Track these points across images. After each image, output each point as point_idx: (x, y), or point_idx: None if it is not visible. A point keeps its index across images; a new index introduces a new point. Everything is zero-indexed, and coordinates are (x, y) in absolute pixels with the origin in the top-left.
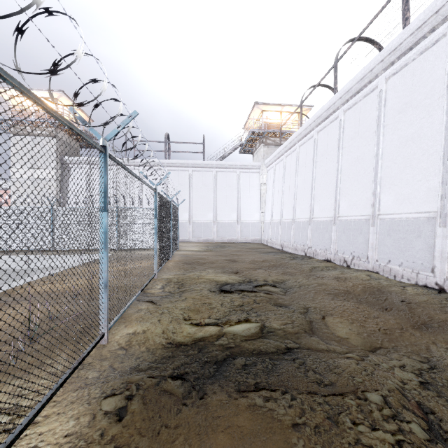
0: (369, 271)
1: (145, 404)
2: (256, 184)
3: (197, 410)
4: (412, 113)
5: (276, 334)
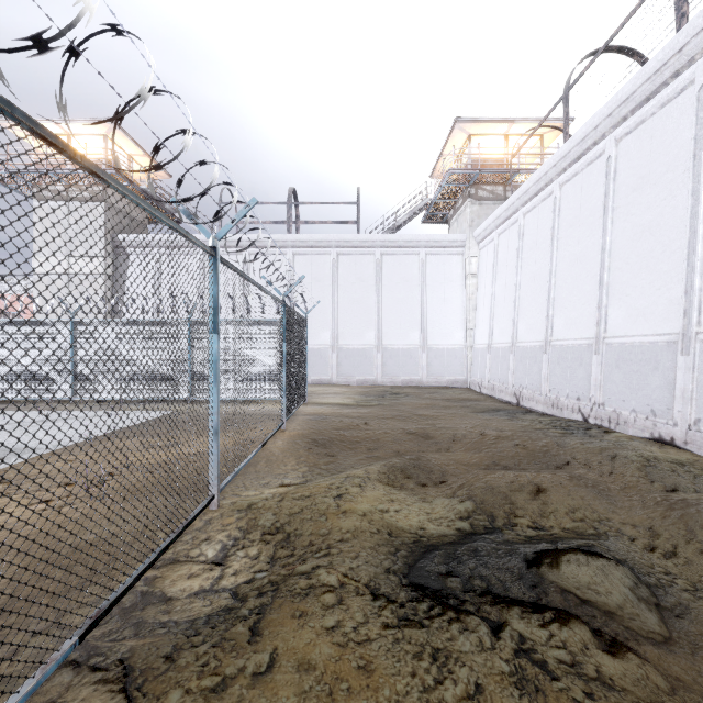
0: None
1: None
2: (457, 276)
3: None
4: None
5: None
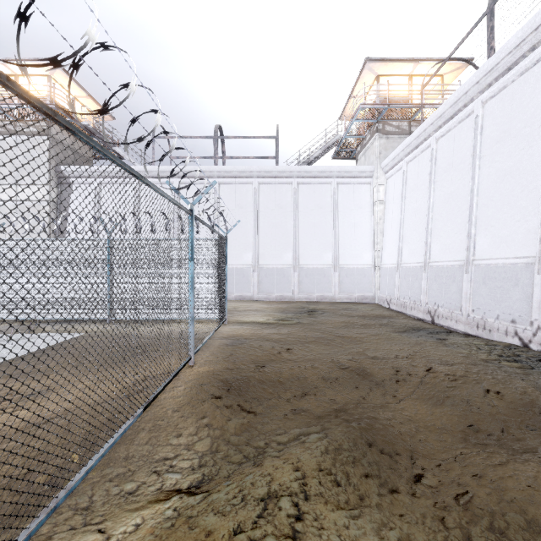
0: None
1: None
2: (365, 203)
3: None
4: None
5: None
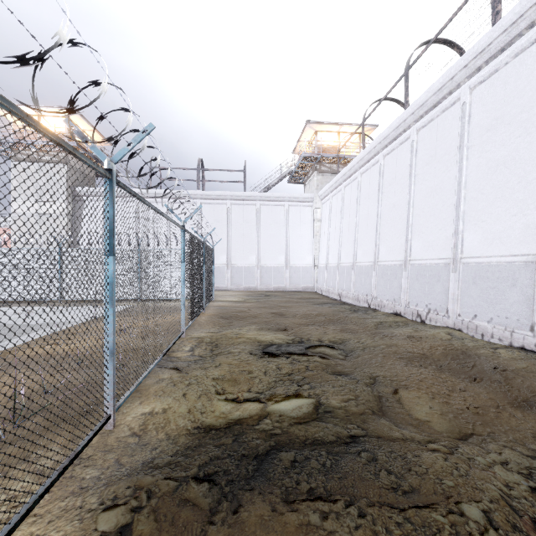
0: (450, 329)
1: (158, 522)
2: (308, 220)
3: (229, 531)
4: (505, 131)
5: (335, 415)
